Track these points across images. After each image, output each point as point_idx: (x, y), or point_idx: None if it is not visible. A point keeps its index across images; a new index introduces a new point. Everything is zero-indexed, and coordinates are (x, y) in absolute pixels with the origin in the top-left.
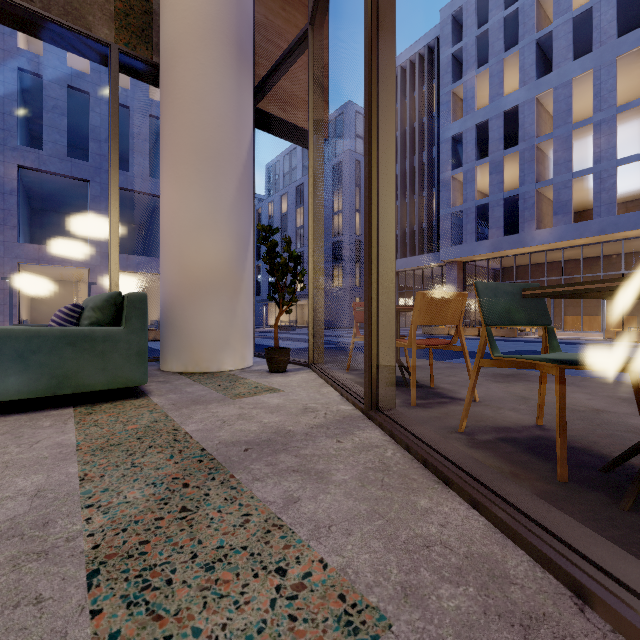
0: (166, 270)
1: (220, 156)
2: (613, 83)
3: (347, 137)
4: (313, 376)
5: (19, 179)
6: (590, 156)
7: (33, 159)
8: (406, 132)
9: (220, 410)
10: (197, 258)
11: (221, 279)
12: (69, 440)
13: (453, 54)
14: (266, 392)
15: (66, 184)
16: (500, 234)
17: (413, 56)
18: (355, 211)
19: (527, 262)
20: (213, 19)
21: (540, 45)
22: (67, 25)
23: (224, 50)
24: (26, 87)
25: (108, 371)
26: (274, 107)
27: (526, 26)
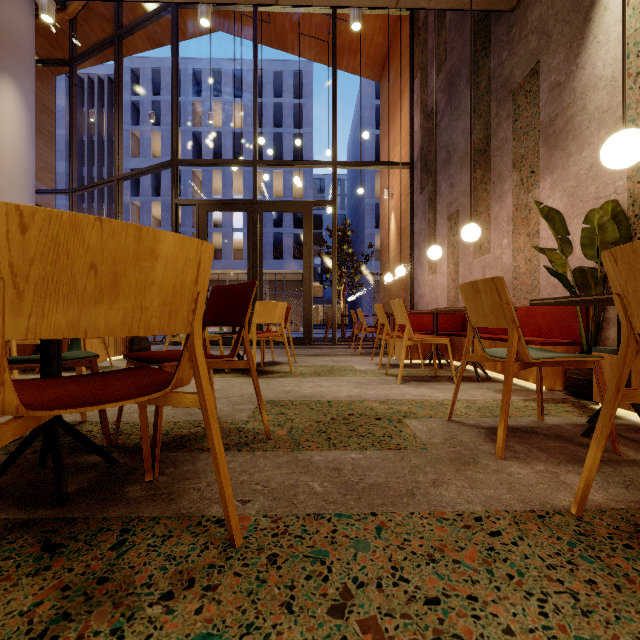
0: None
1: None
2: (231, 184)
3: None
4: None
5: None
6: None
7: None
8: (84, 140)
9: None
10: None
11: None
12: None
13: (133, 101)
14: None
15: None
16: None
17: (93, 75)
18: None
19: None
20: (23, 186)
21: (195, 135)
22: None
23: (28, 199)
24: None
25: None
26: None
27: (186, 118)
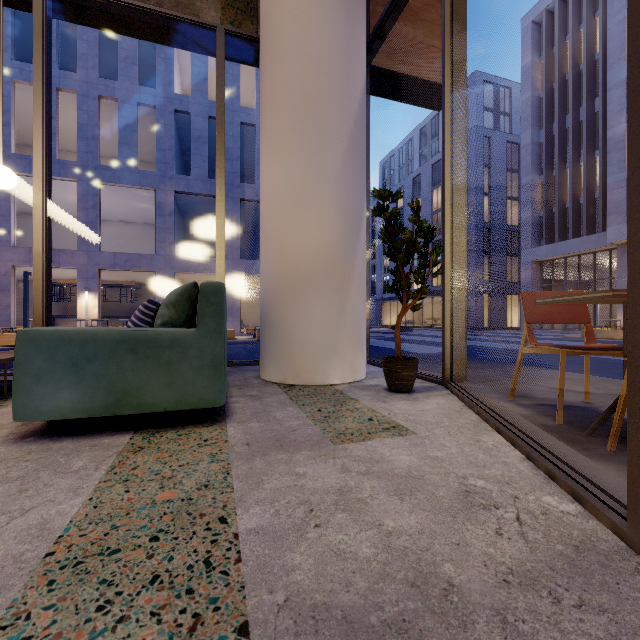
0: (265, 260)
1: (325, 111)
2: None
3: (473, 113)
4: (456, 404)
5: (175, 203)
6: None
7: (184, 184)
8: (553, 89)
9: (310, 470)
10: (297, 242)
11: (326, 267)
12: (63, 516)
13: None
14: (386, 433)
15: (208, 203)
16: None
17: None
18: (483, 195)
19: None
20: None
21: None
22: (177, 16)
23: None
24: (180, 126)
25: (175, 387)
26: (392, 61)
27: None
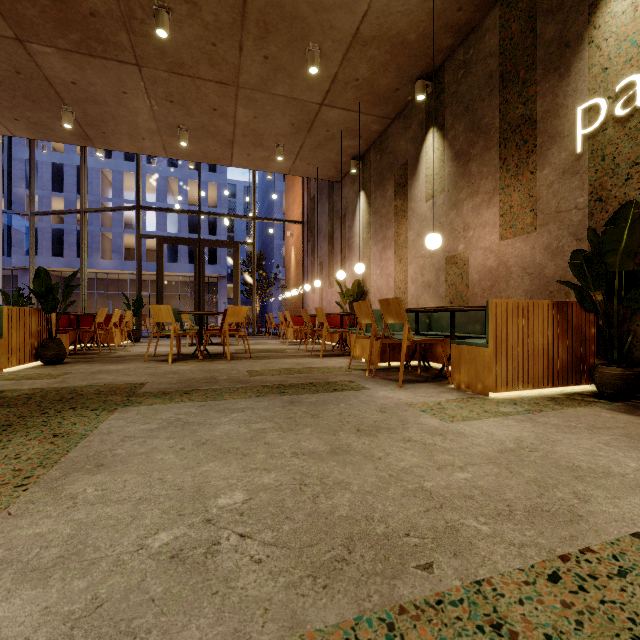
0: None
1: None
2: (145, 187)
3: None
4: None
5: None
6: (134, 218)
7: None
8: None
9: None
10: None
11: None
12: None
13: None
14: None
15: None
16: (74, 256)
17: None
18: None
19: (93, 277)
20: None
21: None
22: None
23: None
24: None
25: None
26: None
27: None
